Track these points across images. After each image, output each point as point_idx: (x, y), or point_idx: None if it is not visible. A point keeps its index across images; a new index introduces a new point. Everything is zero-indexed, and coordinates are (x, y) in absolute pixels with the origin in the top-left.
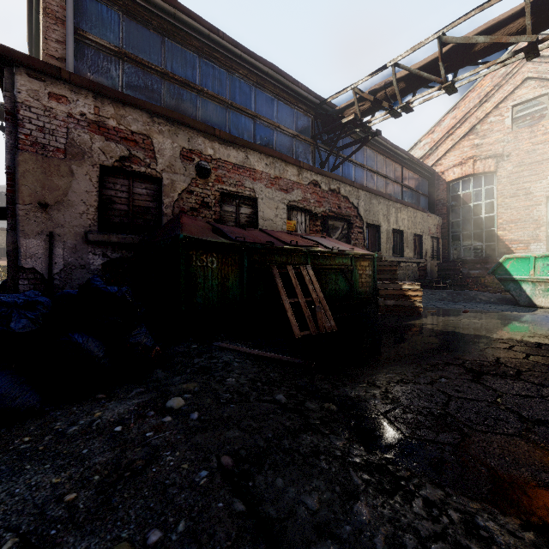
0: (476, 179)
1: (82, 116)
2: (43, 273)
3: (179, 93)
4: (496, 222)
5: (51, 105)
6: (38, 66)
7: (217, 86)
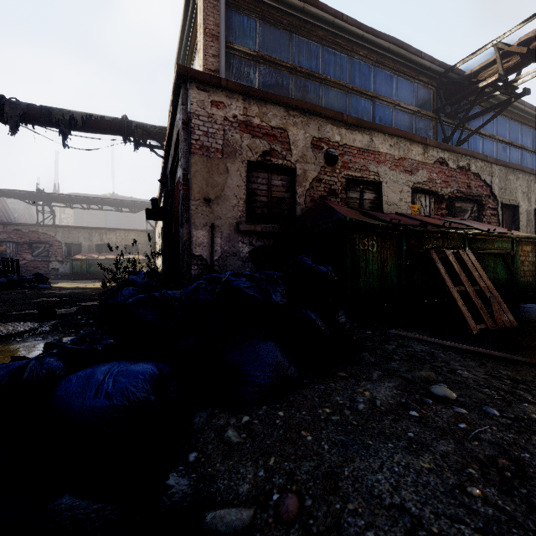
0: None
1: (234, 118)
2: (207, 259)
3: (305, 86)
4: None
5: (212, 112)
6: (205, 79)
7: (338, 72)
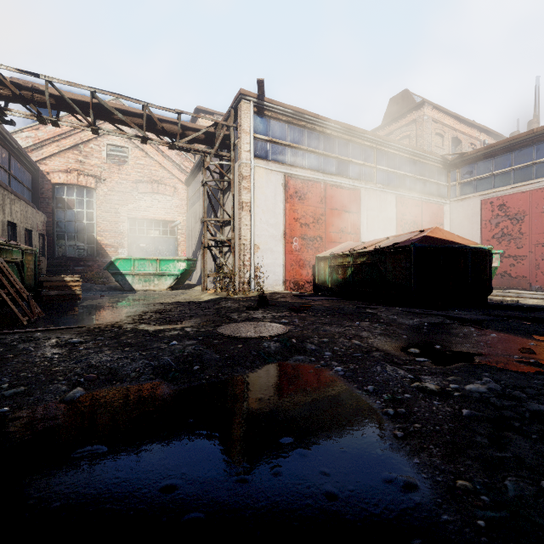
0: (80, 190)
1: None
2: None
3: None
4: (96, 229)
5: None
6: None
7: None
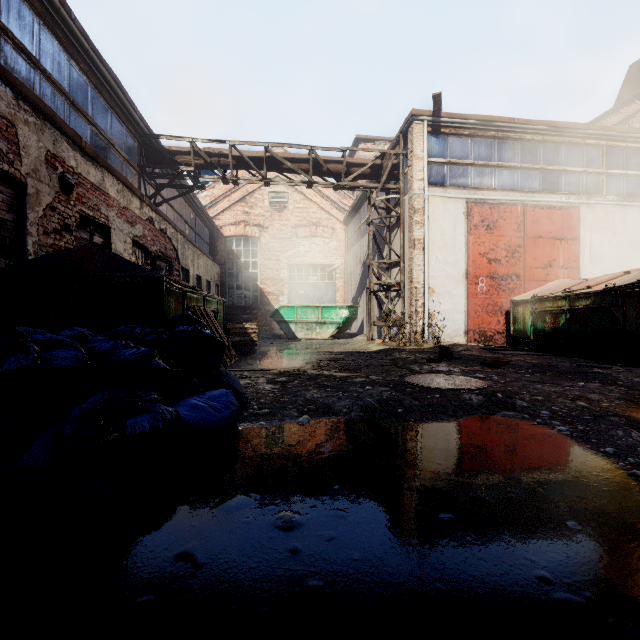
0: (246, 240)
1: None
2: None
3: (17, 63)
4: (259, 277)
5: None
6: None
7: (57, 71)
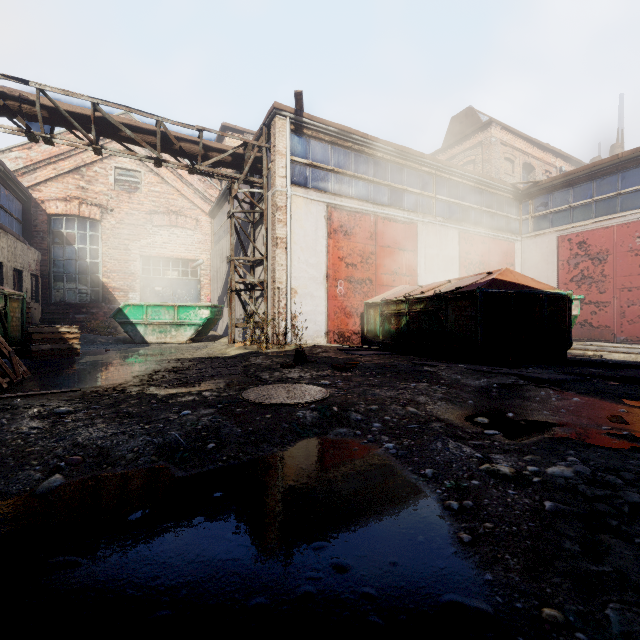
0: (82, 222)
1: None
2: None
3: None
4: (101, 269)
5: None
6: None
7: None
